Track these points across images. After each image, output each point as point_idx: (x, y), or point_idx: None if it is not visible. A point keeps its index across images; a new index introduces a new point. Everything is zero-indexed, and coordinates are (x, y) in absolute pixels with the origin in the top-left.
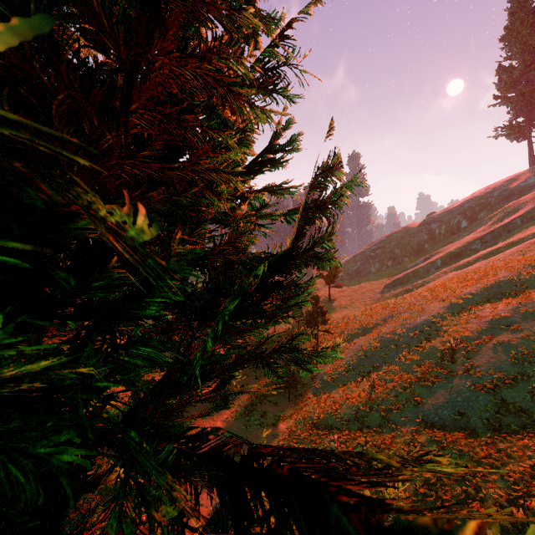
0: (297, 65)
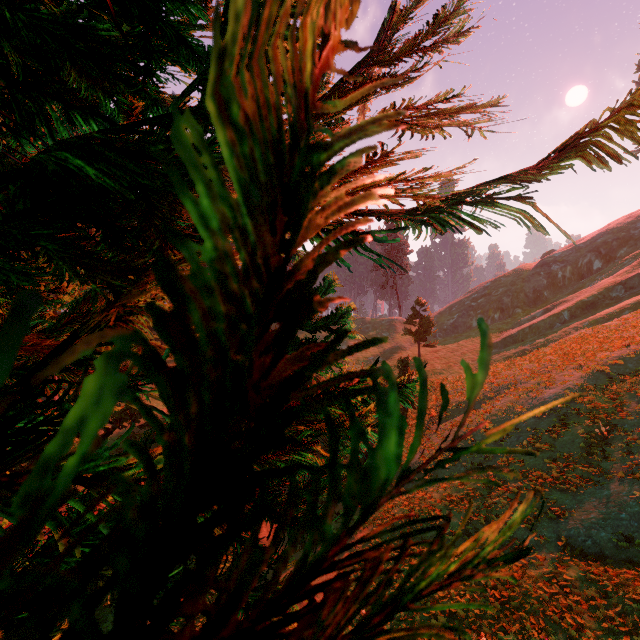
0: None
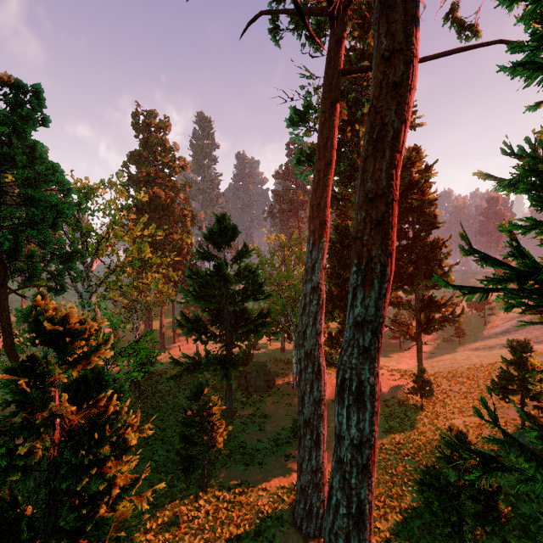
0: (449, 252)
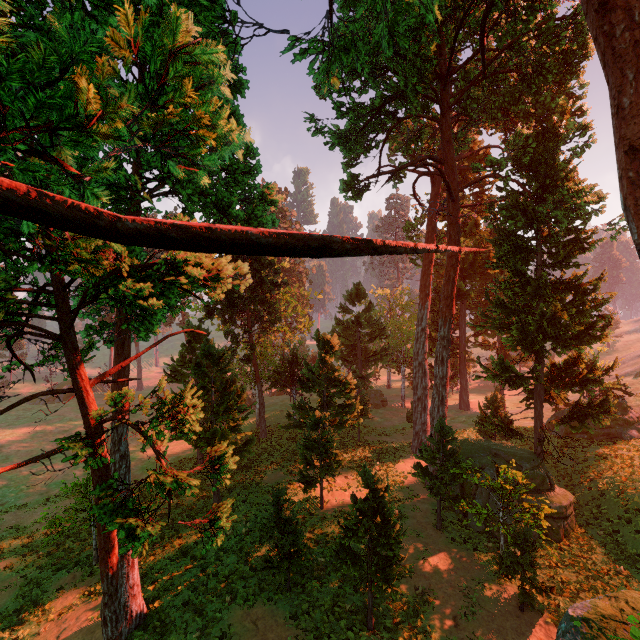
0: None
